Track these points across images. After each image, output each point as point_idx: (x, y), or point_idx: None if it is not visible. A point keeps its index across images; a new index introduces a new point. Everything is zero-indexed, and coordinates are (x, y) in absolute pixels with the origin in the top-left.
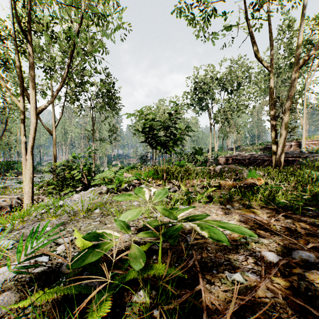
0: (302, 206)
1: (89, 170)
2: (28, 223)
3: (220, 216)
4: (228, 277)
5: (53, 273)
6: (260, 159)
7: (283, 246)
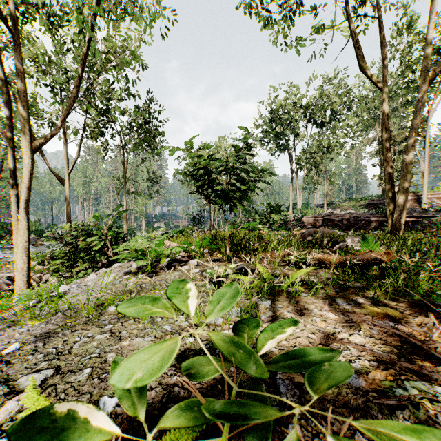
0: None
1: (115, 236)
2: None
3: (330, 322)
4: None
5: None
6: (364, 220)
7: None
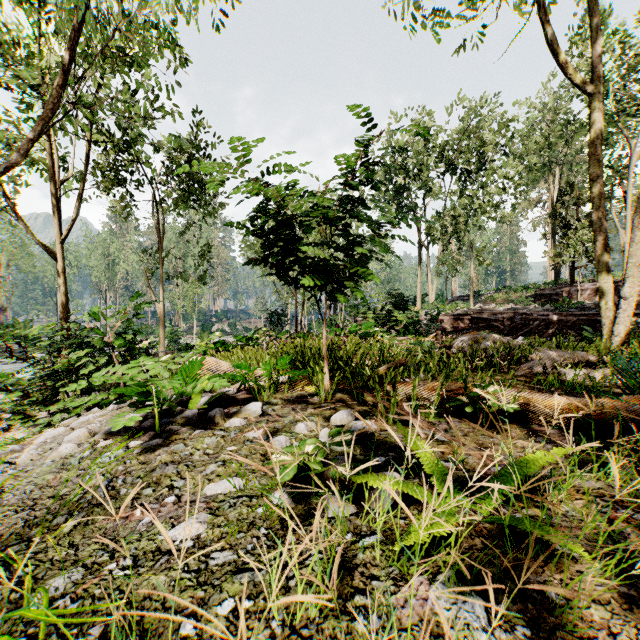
0: None
1: (127, 348)
2: None
3: None
4: None
5: None
6: (538, 320)
7: None
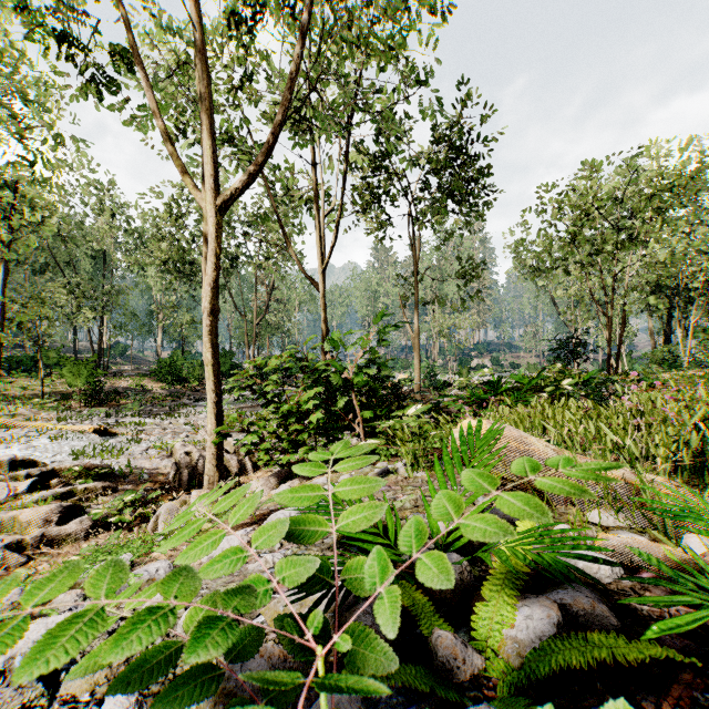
0: None
1: (368, 388)
2: None
3: None
4: None
5: None
6: None
7: None
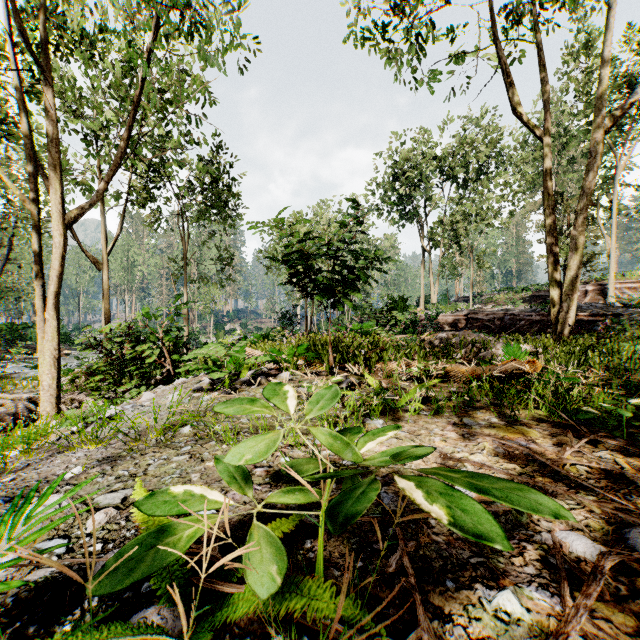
0: (626, 420)
1: (176, 342)
2: (39, 455)
3: (451, 442)
4: (484, 600)
5: (70, 587)
6: (524, 320)
7: (601, 518)
